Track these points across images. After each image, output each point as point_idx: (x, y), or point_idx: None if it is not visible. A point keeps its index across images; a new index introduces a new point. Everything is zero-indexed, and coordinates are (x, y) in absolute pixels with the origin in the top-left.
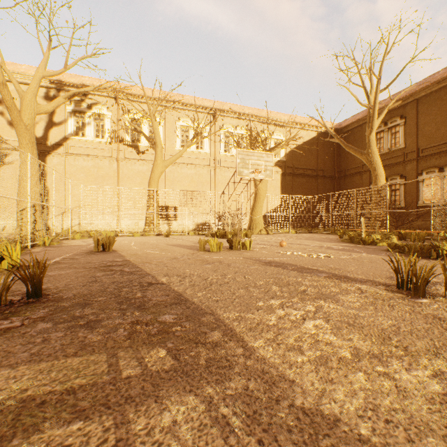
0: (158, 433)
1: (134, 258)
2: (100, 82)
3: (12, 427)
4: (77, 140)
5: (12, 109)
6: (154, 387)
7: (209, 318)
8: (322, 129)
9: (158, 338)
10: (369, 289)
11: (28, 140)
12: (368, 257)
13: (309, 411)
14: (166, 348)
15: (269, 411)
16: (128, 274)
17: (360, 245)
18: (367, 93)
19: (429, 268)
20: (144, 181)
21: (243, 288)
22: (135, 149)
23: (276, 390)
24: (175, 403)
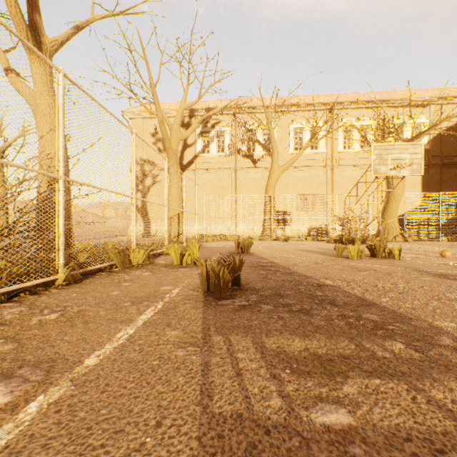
0: None
1: (276, 260)
2: (221, 103)
3: (325, 369)
4: (203, 156)
5: (166, 139)
6: (420, 370)
7: (420, 323)
8: None
9: (380, 332)
10: None
11: (174, 162)
12: None
13: None
14: (398, 341)
15: None
16: (288, 274)
17: None
18: None
19: None
20: (258, 188)
21: (434, 300)
22: (250, 158)
23: None
24: None
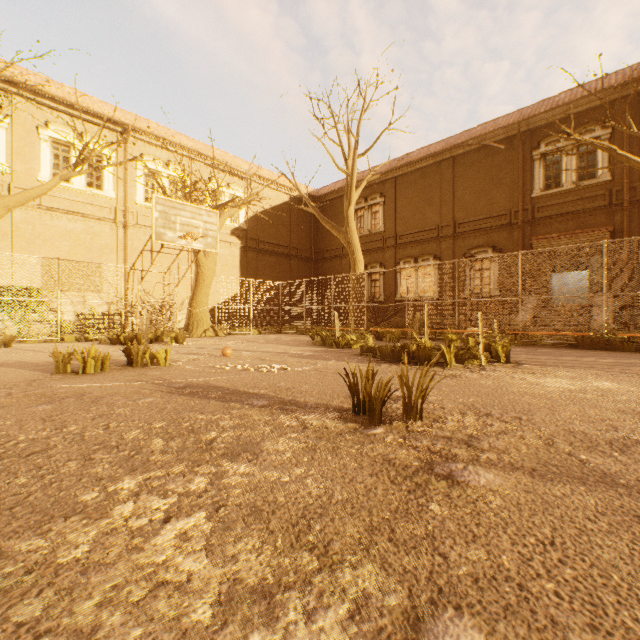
0: None
1: None
2: None
3: None
4: None
5: None
6: None
7: None
8: (296, 193)
9: None
10: (317, 421)
11: None
12: (336, 366)
13: None
14: None
15: None
16: None
17: (333, 349)
18: (345, 155)
19: (386, 383)
20: None
21: (80, 457)
22: None
23: None
24: None
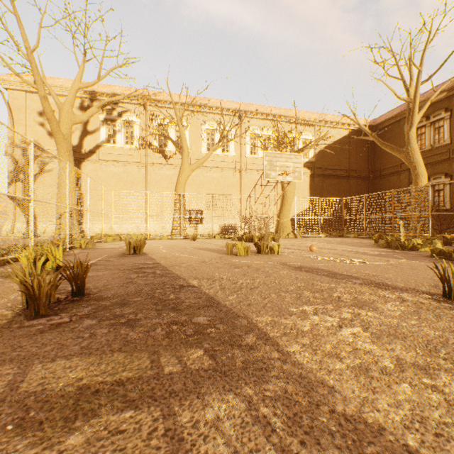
0: (202, 426)
1: (164, 260)
2: (129, 91)
3: (74, 410)
4: (108, 147)
5: (52, 120)
6: (195, 384)
7: (242, 321)
8: (354, 127)
9: (195, 338)
10: (410, 298)
11: (65, 148)
12: (408, 263)
13: (351, 417)
14: (203, 348)
15: (310, 415)
16: (160, 277)
17: (399, 250)
18: (405, 86)
19: None
20: (171, 186)
21: (274, 293)
22: (162, 154)
23: (315, 395)
24: (216, 400)
